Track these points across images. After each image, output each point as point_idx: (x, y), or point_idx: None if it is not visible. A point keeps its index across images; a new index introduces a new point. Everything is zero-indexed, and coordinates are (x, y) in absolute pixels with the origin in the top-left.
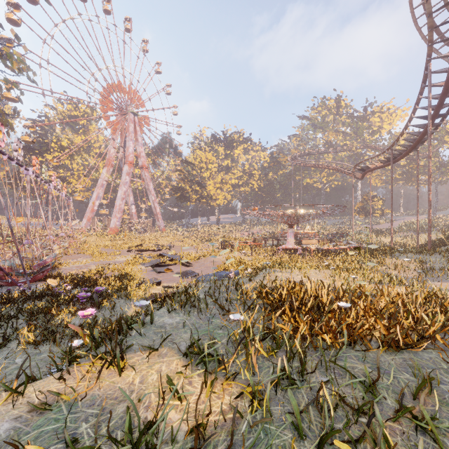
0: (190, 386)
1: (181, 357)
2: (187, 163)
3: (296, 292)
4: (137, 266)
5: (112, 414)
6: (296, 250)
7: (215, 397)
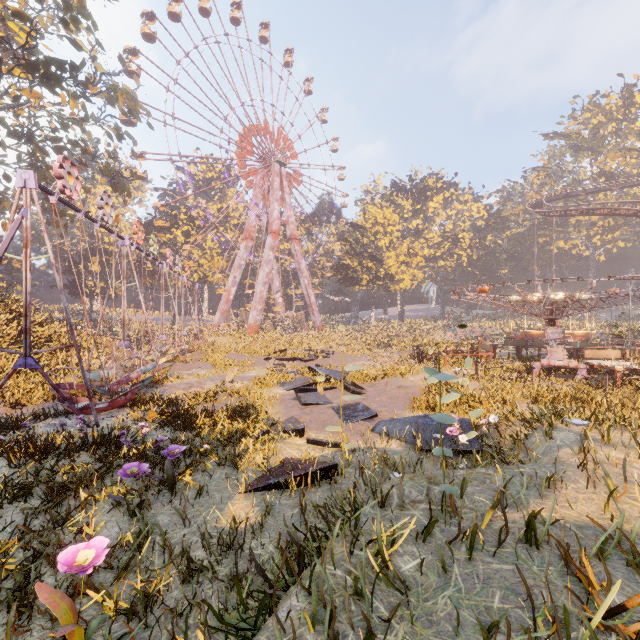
0: None
1: None
2: (355, 226)
3: None
4: (273, 387)
5: None
6: (569, 370)
7: None
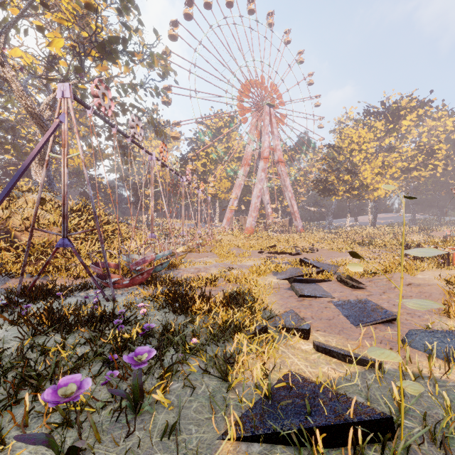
0: None
1: None
2: (332, 147)
3: None
4: (267, 276)
5: None
6: None
7: None
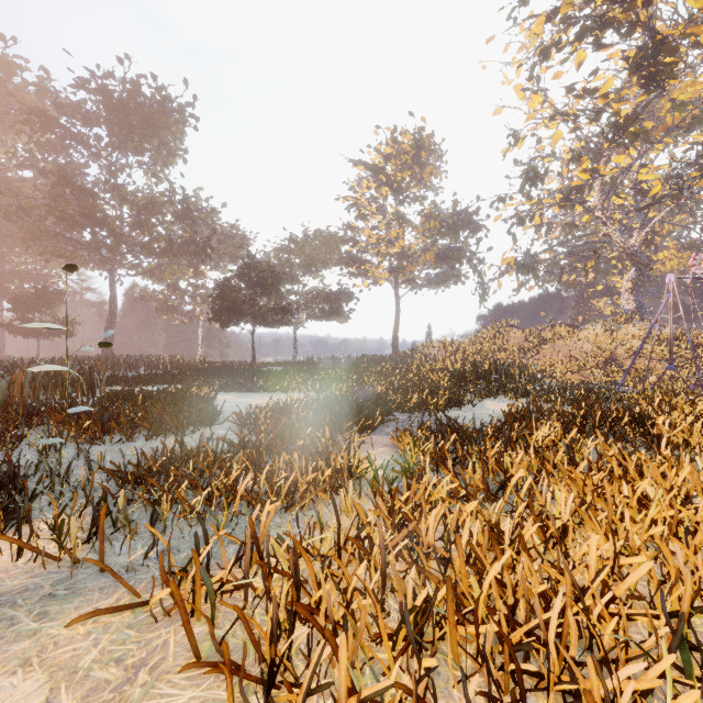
0: None
1: None
2: None
3: None
4: None
5: None
6: None
7: None
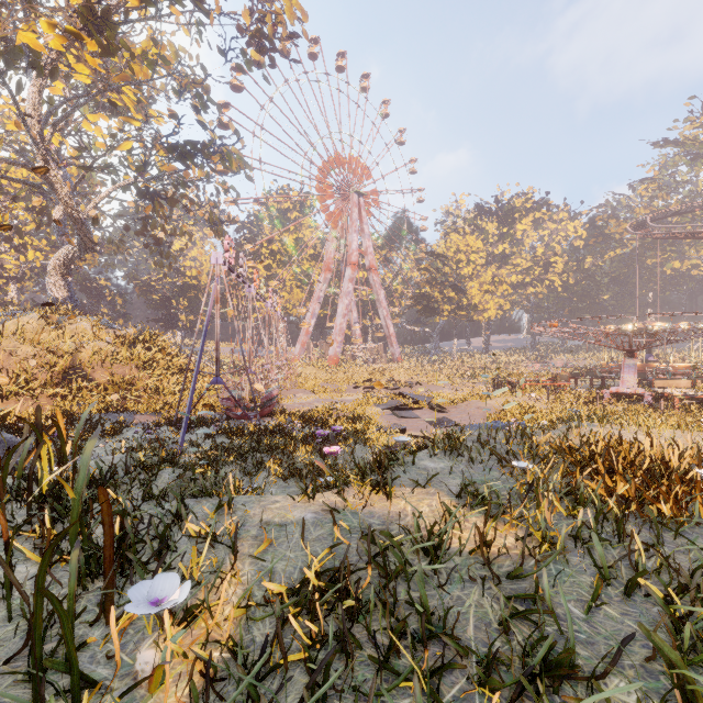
0: (467, 523)
1: (452, 499)
2: (435, 255)
3: (623, 453)
4: (371, 407)
5: (392, 527)
6: (641, 398)
7: (496, 536)
